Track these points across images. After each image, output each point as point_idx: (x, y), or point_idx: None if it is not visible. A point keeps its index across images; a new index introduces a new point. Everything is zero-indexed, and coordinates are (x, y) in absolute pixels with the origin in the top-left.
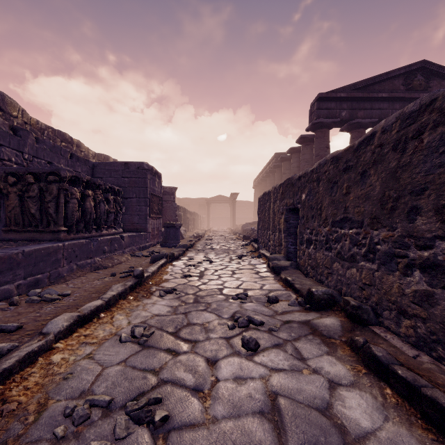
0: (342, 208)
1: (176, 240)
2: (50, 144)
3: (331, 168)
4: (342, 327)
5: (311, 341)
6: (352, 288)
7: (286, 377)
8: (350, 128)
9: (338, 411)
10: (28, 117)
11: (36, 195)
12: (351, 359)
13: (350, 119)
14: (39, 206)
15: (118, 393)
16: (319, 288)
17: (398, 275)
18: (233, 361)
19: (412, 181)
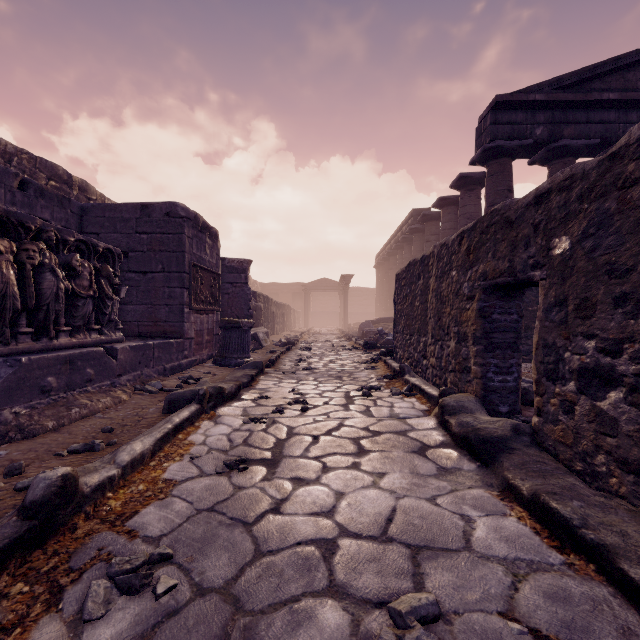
0: None
1: (243, 352)
2: None
3: None
4: None
5: None
6: None
7: None
8: (548, 158)
9: None
10: None
11: None
12: None
13: (551, 140)
14: None
15: None
16: None
17: None
18: None
19: None
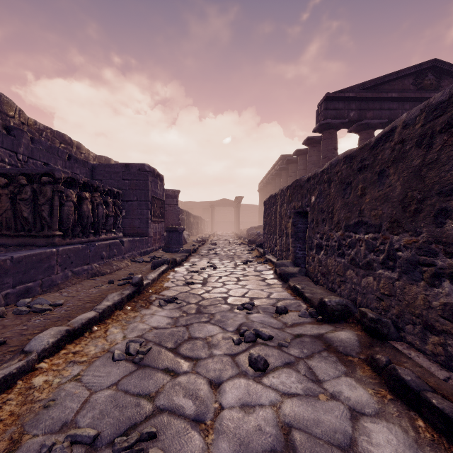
0: (356, 211)
1: (179, 244)
2: (46, 145)
3: (344, 168)
4: (359, 343)
5: (326, 359)
6: (369, 298)
7: (301, 405)
8: (358, 130)
9: (364, 450)
10: (26, 118)
11: (29, 198)
12: (373, 382)
13: (359, 119)
14: (32, 209)
15: (106, 425)
16: (332, 298)
17: (424, 286)
18: (239, 384)
19: (440, 180)
